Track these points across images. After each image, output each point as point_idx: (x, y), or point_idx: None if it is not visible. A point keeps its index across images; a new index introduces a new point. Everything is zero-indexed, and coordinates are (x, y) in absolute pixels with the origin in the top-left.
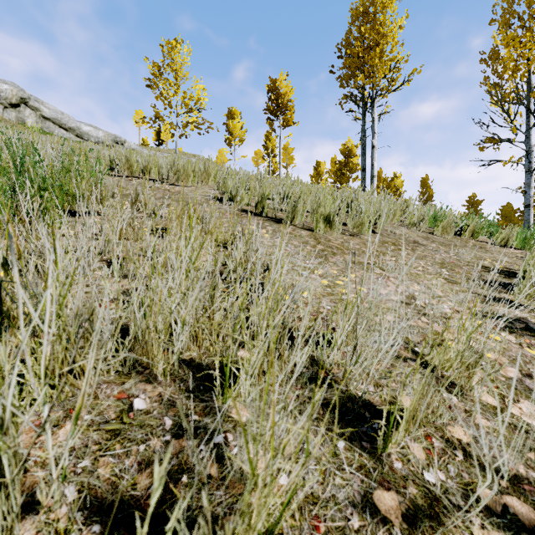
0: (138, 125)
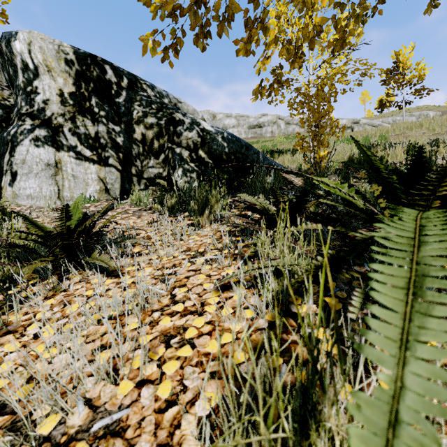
0: (363, 103)
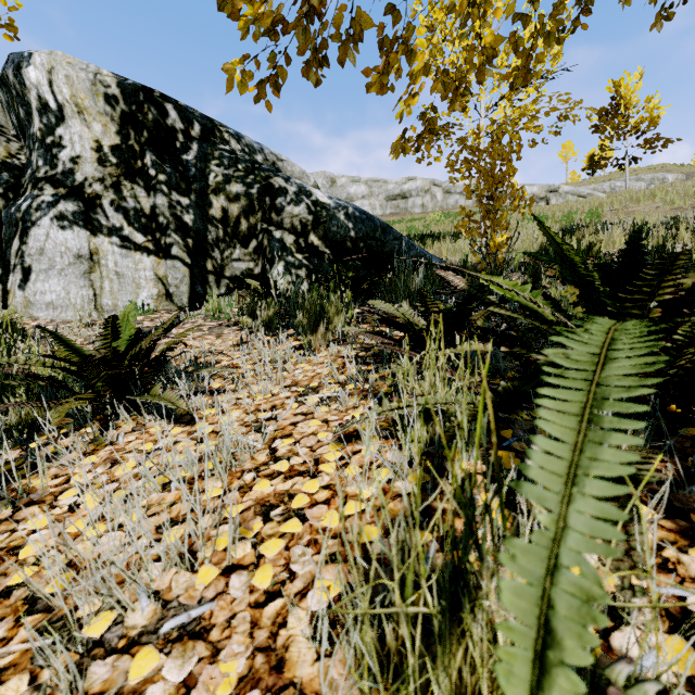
0: (564, 161)
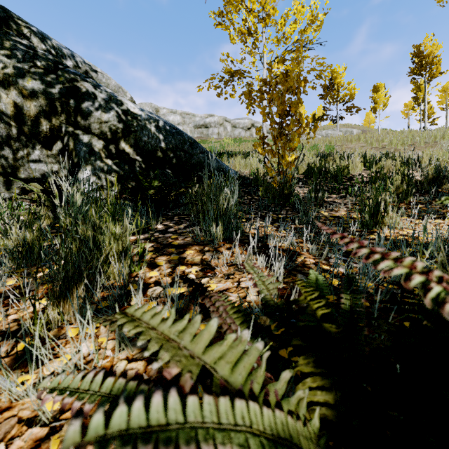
0: None
